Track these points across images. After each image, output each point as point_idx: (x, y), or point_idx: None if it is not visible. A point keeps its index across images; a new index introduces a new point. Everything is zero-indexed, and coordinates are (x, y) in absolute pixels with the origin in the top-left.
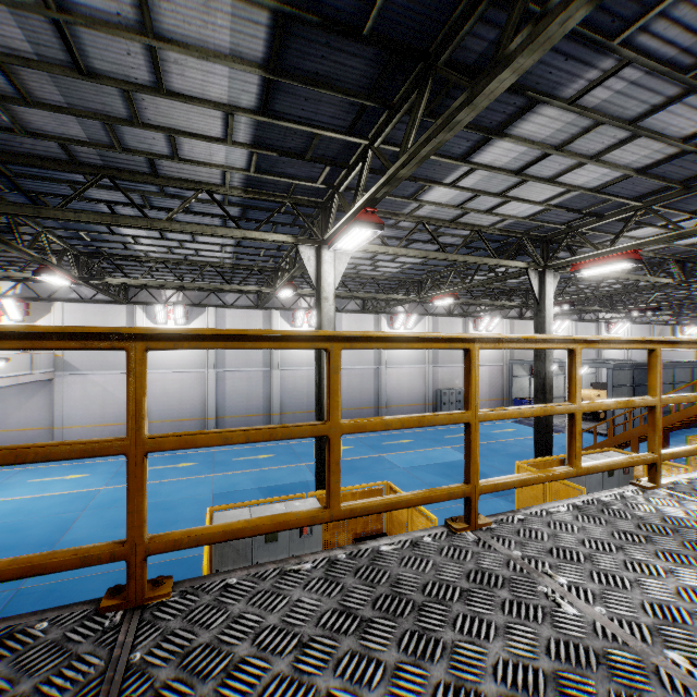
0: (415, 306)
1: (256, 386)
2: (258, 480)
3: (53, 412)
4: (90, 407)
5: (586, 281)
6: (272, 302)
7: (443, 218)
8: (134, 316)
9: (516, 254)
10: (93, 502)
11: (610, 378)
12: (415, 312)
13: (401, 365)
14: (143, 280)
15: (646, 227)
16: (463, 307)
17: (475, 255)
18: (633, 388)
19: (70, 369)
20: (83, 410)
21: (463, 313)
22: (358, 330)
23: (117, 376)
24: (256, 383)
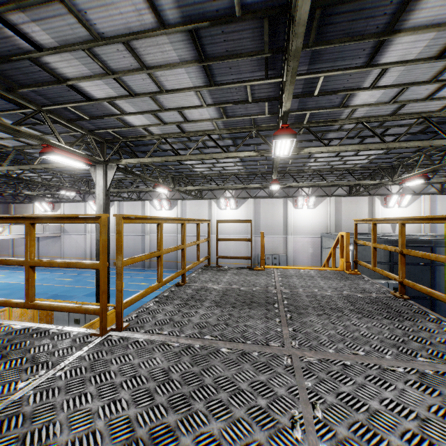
0: (240, 192)
1: (138, 244)
2: (64, 291)
3: (61, 250)
4: (72, 249)
5: (295, 159)
6: (146, 196)
7: (27, 144)
8: (86, 207)
9: (119, 154)
10: (7, 287)
11: (352, 253)
12: (240, 196)
13: (228, 234)
14: (36, 192)
15: (114, 117)
16: (284, 190)
17: (131, 157)
18: (389, 266)
19: (66, 232)
20: (70, 250)
21: (270, 194)
22: (197, 211)
23: (81, 236)
24: (138, 242)
